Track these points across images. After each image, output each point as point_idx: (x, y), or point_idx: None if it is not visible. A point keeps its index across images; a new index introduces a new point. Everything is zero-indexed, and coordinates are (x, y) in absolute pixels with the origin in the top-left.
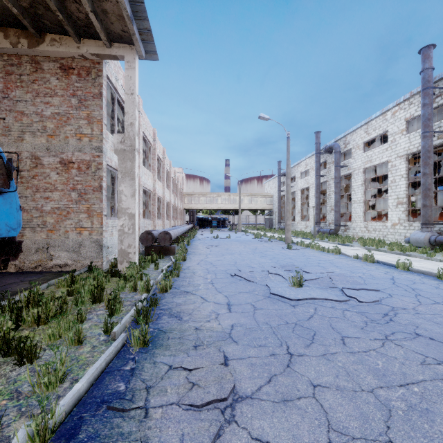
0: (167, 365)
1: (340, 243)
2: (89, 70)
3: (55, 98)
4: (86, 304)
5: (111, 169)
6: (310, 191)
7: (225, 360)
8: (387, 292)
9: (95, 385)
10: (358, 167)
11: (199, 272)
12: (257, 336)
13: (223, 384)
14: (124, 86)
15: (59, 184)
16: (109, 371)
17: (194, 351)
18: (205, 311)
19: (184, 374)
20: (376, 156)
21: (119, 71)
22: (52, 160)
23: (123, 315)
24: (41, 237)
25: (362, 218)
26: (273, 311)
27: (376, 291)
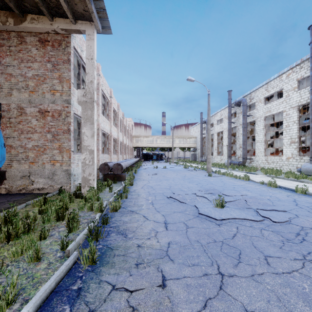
0: (110, 284)
1: (247, 172)
2: (60, 42)
3: (35, 63)
4: (52, 222)
5: (77, 117)
6: (224, 134)
7: (163, 281)
8: (294, 213)
9: (42, 307)
10: (260, 116)
11: (142, 194)
12: (190, 255)
13: (162, 311)
14: (86, 53)
15: (38, 128)
16: (58, 291)
17: (135, 270)
18: (146, 228)
19: (125, 296)
20: (274, 108)
21: (83, 44)
22: (32, 110)
23: (79, 232)
24: (25, 167)
25: (263, 153)
26: (202, 229)
27: (284, 211)
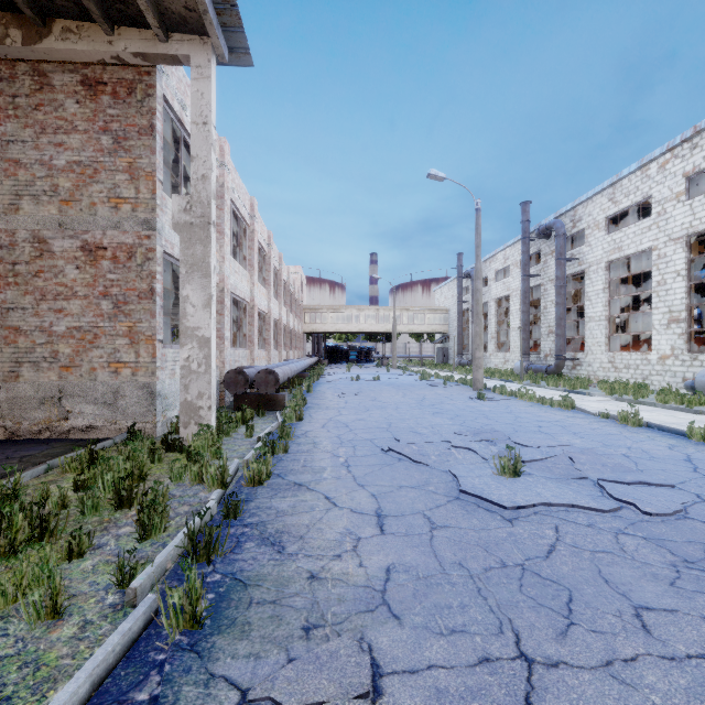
0: (236, 688)
1: (567, 389)
2: (132, 86)
3: (74, 136)
4: (103, 512)
5: (173, 262)
6: (512, 302)
7: (374, 678)
8: (692, 490)
9: None
10: (598, 260)
11: (324, 443)
12: (443, 602)
13: None
14: (191, 109)
15: (80, 286)
16: None
17: (302, 645)
18: (333, 530)
19: None
20: (631, 241)
21: (187, 92)
22: (68, 245)
23: (168, 537)
24: (50, 378)
25: (604, 346)
26: (469, 532)
27: (668, 487)
